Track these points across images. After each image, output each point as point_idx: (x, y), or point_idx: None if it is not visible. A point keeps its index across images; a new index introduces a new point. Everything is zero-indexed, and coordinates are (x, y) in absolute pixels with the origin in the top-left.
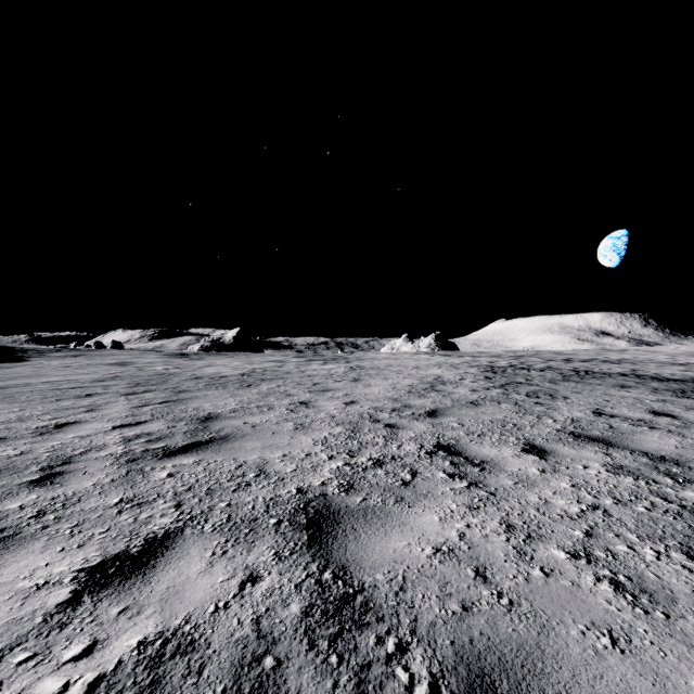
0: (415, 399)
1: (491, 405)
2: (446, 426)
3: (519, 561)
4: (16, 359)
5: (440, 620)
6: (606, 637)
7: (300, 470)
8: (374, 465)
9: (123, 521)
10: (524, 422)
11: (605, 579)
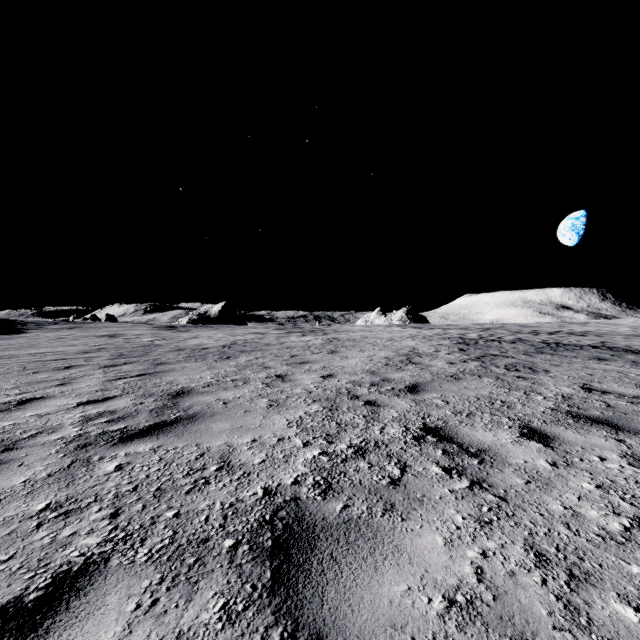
0: (393, 372)
1: (472, 379)
2: (430, 404)
3: (574, 626)
4: (15, 331)
5: None
6: None
7: (270, 461)
8: (355, 455)
9: (36, 541)
10: (512, 399)
11: None
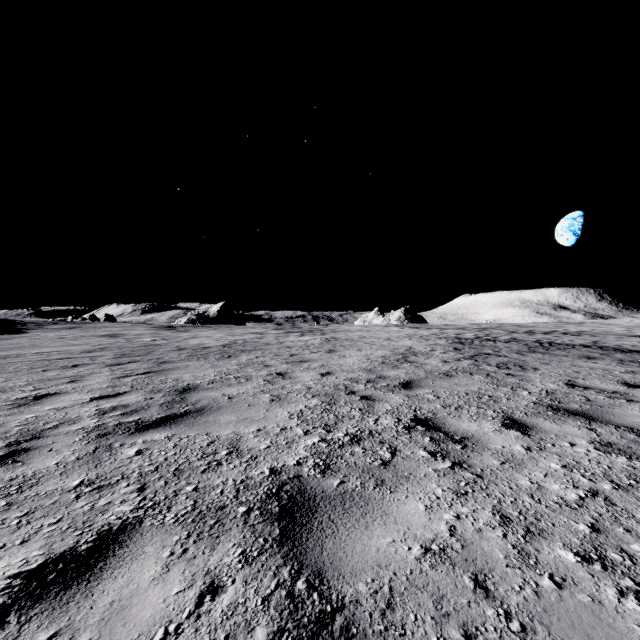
0: (389, 370)
1: (464, 376)
2: (421, 398)
3: (523, 565)
4: (16, 331)
5: None
6: None
7: (275, 446)
8: (351, 442)
9: (78, 508)
10: (499, 394)
11: (630, 593)
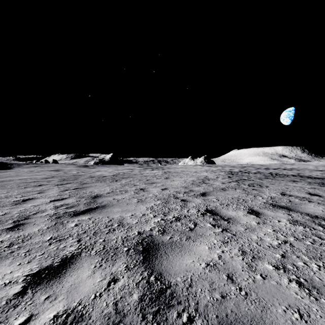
0: (195, 187)
1: (232, 190)
2: (210, 200)
3: (249, 270)
4: (7, 168)
5: (210, 303)
6: (297, 313)
7: (140, 222)
8: (176, 220)
9: (51, 248)
10: (248, 198)
11: (293, 281)
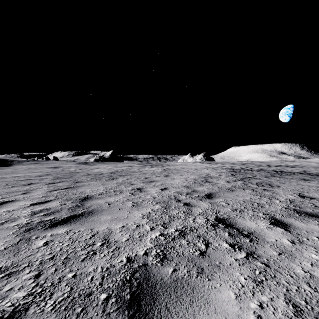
0: (198, 187)
1: (240, 190)
2: (219, 205)
3: None
4: (7, 165)
5: None
6: None
7: (131, 239)
8: (179, 236)
9: None
10: (263, 202)
11: None
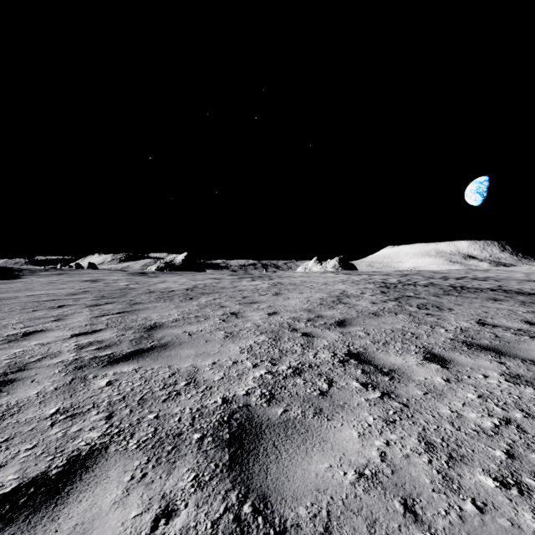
0: (326, 310)
1: (390, 315)
2: (354, 335)
3: (447, 490)
4: (13, 277)
5: None
6: None
7: (227, 378)
8: (293, 374)
9: (52, 435)
10: (420, 331)
11: None
